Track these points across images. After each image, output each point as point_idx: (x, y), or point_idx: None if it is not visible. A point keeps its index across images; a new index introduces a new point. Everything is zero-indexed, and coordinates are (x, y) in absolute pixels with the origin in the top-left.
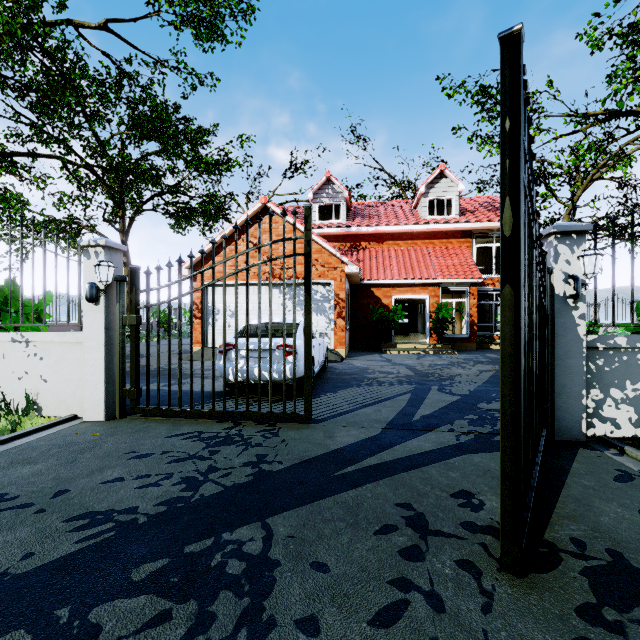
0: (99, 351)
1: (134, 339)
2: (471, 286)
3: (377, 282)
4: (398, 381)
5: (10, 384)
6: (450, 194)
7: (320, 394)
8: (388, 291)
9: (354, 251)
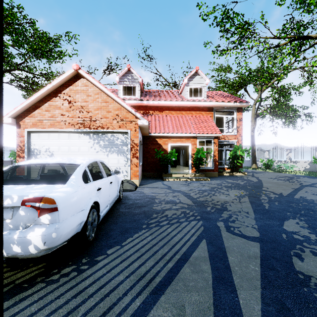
0: None
1: None
2: (215, 138)
3: (159, 134)
4: (184, 215)
5: None
6: (201, 85)
7: (100, 253)
8: (166, 140)
9: (145, 116)
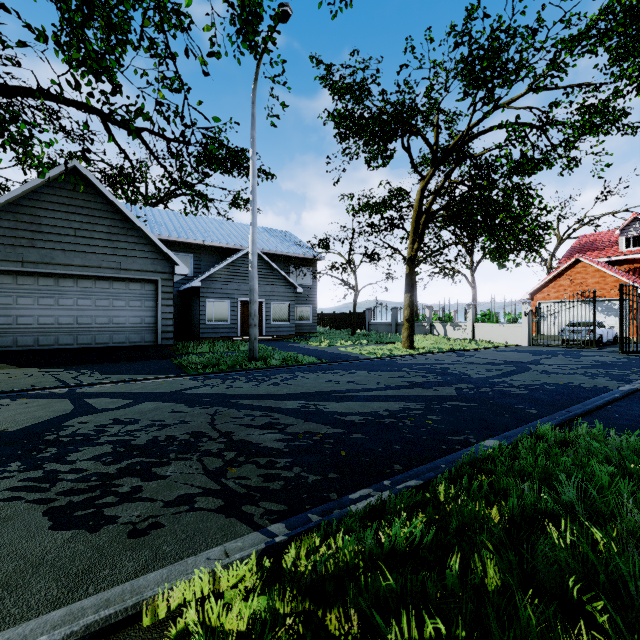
0: (526, 328)
1: (536, 325)
2: None
3: None
4: None
5: (498, 336)
6: None
7: (604, 347)
8: None
9: None
